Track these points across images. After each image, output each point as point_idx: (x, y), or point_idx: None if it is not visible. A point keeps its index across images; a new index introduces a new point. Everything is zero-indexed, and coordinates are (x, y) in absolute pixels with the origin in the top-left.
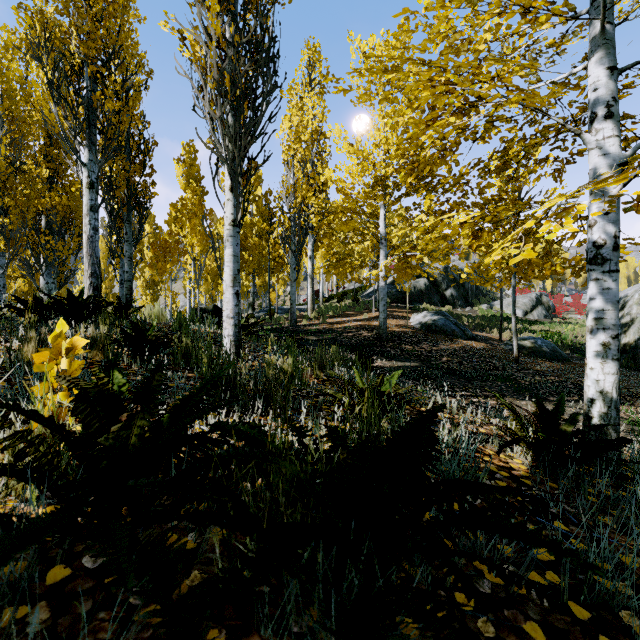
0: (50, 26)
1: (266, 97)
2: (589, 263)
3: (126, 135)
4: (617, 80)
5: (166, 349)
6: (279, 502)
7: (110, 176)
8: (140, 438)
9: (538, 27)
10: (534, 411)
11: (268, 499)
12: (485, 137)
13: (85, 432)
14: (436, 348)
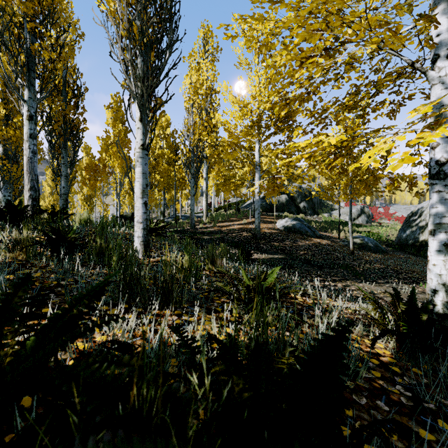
0: None
1: (169, 47)
2: (433, 178)
3: (63, 82)
4: None
5: (84, 249)
6: None
7: (50, 113)
8: None
9: None
10: (390, 301)
11: None
12: (339, 84)
13: None
14: (295, 244)
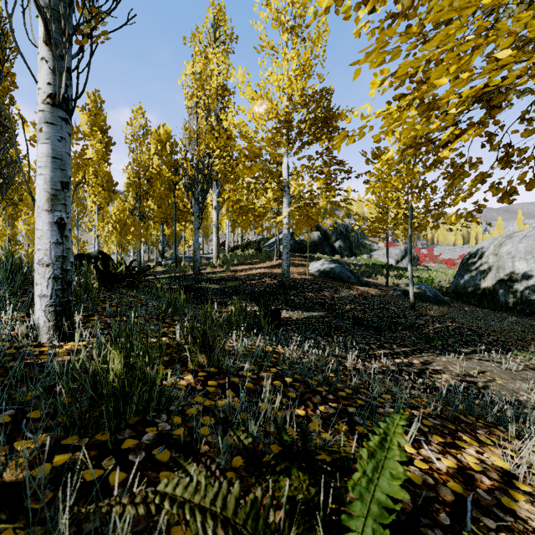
0: None
1: None
2: None
3: None
4: None
5: None
6: None
7: None
8: None
9: None
10: None
11: None
12: None
13: None
14: (337, 295)
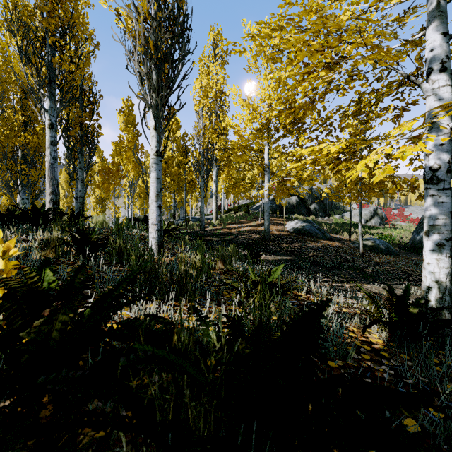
0: (20, 7)
1: (181, 59)
2: (427, 183)
3: (79, 90)
4: (448, 43)
5: (105, 248)
6: (183, 397)
7: (67, 120)
8: (60, 333)
9: (389, 2)
10: (386, 296)
11: (174, 392)
12: (344, 91)
13: (8, 329)
14: (305, 246)
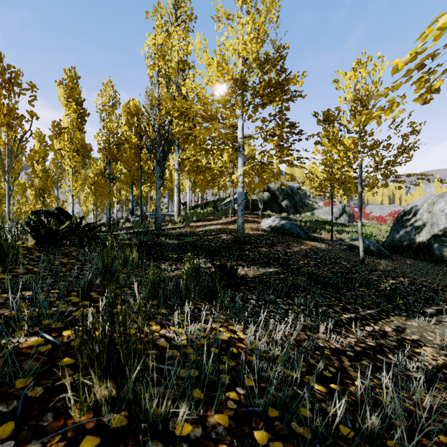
0: None
1: None
2: None
3: None
4: None
5: None
6: None
7: None
8: None
9: None
10: None
11: None
12: None
13: None
14: (290, 250)
